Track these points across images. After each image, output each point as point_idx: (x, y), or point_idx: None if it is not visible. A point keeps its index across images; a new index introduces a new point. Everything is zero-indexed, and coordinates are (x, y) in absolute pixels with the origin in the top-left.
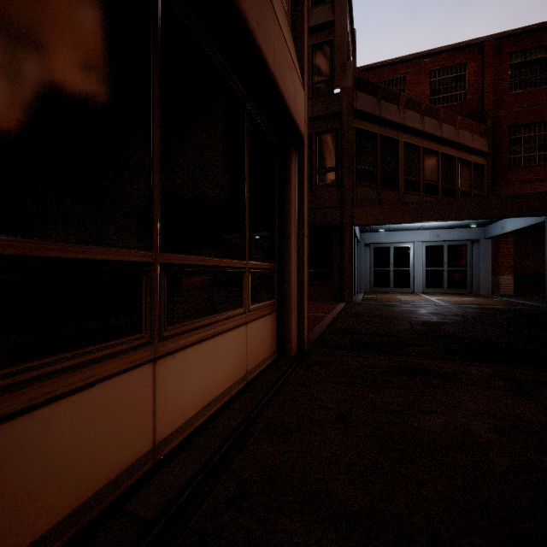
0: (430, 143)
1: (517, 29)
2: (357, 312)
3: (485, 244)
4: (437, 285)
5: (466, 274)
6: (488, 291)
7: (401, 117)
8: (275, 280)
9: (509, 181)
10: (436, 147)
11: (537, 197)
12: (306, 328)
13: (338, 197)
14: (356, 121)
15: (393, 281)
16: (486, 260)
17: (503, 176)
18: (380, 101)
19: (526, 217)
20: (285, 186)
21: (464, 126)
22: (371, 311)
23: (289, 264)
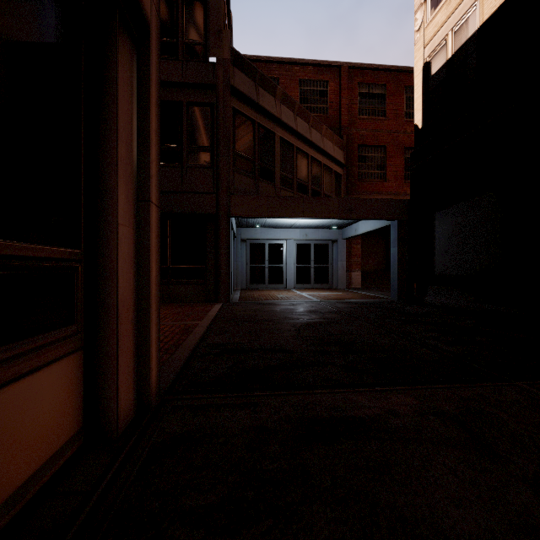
0: (302, 144)
1: (364, 64)
2: (236, 315)
3: (342, 244)
4: (305, 280)
5: (328, 271)
6: (344, 285)
7: (277, 110)
8: (79, 284)
9: (358, 191)
10: (307, 149)
11: (386, 203)
12: (155, 366)
13: (213, 182)
14: (234, 100)
15: (268, 278)
16: (343, 258)
17: (354, 186)
18: (258, 87)
19: (374, 221)
20: (104, 93)
21: (328, 135)
22: (251, 313)
23: (112, 251)
